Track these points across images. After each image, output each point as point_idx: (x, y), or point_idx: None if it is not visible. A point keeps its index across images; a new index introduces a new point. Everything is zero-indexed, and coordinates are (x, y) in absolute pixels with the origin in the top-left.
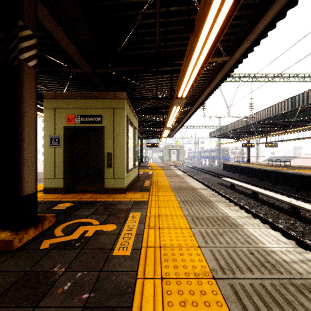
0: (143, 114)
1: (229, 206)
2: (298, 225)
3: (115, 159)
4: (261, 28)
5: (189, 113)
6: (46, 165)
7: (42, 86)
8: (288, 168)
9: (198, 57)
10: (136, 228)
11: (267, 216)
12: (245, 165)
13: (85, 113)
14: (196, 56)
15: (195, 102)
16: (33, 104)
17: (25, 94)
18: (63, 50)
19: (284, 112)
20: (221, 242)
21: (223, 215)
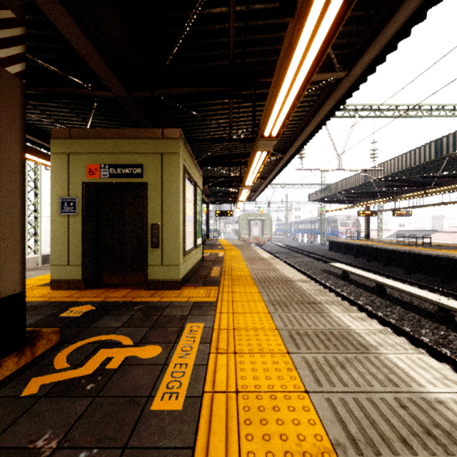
0: (210, 165)
1: (348, 311)
2: (453, 339)
3: (164, 234)
4: (401, 22)
5: (279, 165)
6: (55, 244)
7: (53, 121)
8: (429, 248)
9: (299, 63)
10: (195, 352)
11: (401, 323)
12: (362, 244)
13: (117, 162)
14: (296, 60)
15: (288, 147)
16: (17, 139)
17: (1, 120)
18: (81, 60)
19: (423, 162)
20: (345, 382)
21: (341, 328)
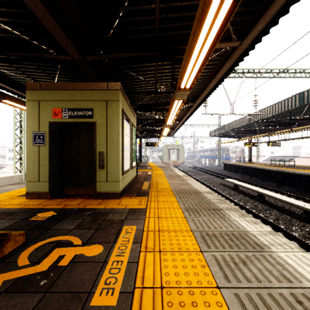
0: (142, 111)
1: (243, 216)
2: None
3: (108, 159)
4: (282, 2)
5: (190, 111)
6: (29, 166)
7: (31, 79)
8: (294, 168)
9: (208, 30)
10: (129, 251)
11: (278, 222)
12: (247, 165)
13: (74, 107)
14: (207, 26)
15: (197, 98)
16: None
17: None
18: (48, 32)
19: (291, 108)
20: (248, 278)
21: (239, 230)
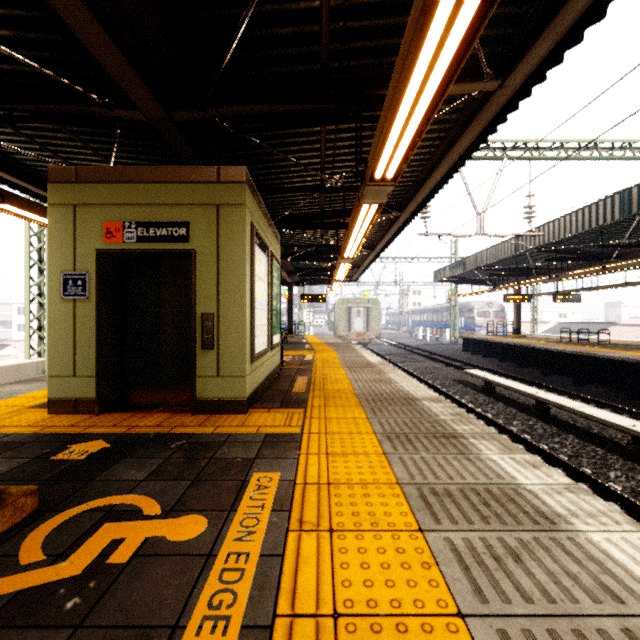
0: (293, 228)
1: (509, 450)
2: None
3: (221, 329)
4: None
5: (393, 228)
6: (54, 344)
7: (60, 161)
8: (609, 348)
9: (435, 50)
10: (264, 529)
11: (578, 461)
12: (511, 342)
13: (149, 218)
14: (433, 41)
15: (407, 201)
16: None
17: None
18: (93, 59)
19: (603, 223)
20: (528, 593)
21: (502, 481)
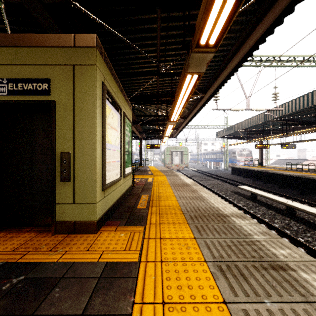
0: (140, 103)
1: None
2: None
3: (77, 165)
4: None
5: (199, 105)
6: None
7: None
8: None
9: None
10: None
11: None
12: (260, 170)
13: (18, 75)
14: None
15: (209, 87)
16: None
17: None
18: None
19: None
20: None
21: None
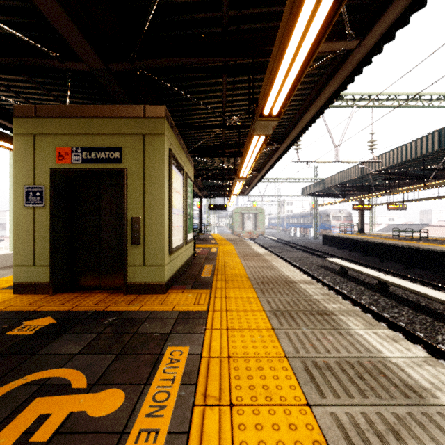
0: (202, 156)
1: (371, 325)
2: None
3: (146, 230)
4: None
5: (275, 156)
6: (19, 241)
7: None
8: (428, 243)
9: None
10: (173, 404)
11: (413, 327)
12: (358, 238)
13: (91, 145)
14: None
15: (285, 136)
16: None
17: None
18: (46, 21)
19: (426, 153)
20: None
21: (370, 354)
